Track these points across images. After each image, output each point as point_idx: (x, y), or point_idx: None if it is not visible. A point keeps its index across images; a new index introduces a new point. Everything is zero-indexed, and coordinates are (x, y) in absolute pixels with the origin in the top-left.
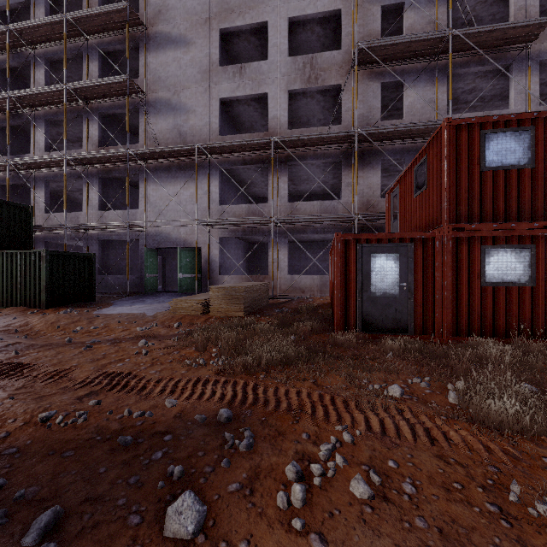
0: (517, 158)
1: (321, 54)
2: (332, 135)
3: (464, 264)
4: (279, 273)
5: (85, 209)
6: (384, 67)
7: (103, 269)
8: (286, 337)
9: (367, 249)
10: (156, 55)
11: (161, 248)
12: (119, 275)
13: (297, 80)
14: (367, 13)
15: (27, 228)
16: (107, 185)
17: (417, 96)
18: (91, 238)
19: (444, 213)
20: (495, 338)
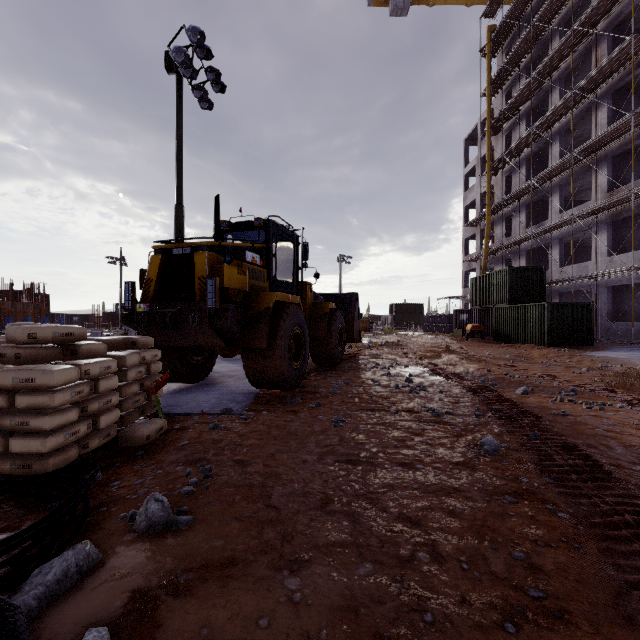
0: None
1: None
2: None
3: None
4: None
5: (593, 258)
6: None
7: (614, 316)
8: None
9: None
10: None
11: None
12: (629, 322)
13: None
14: None
15: (541, 284)
16: (619, 227)
17: None
18: (599, 286)
19: None
20: None
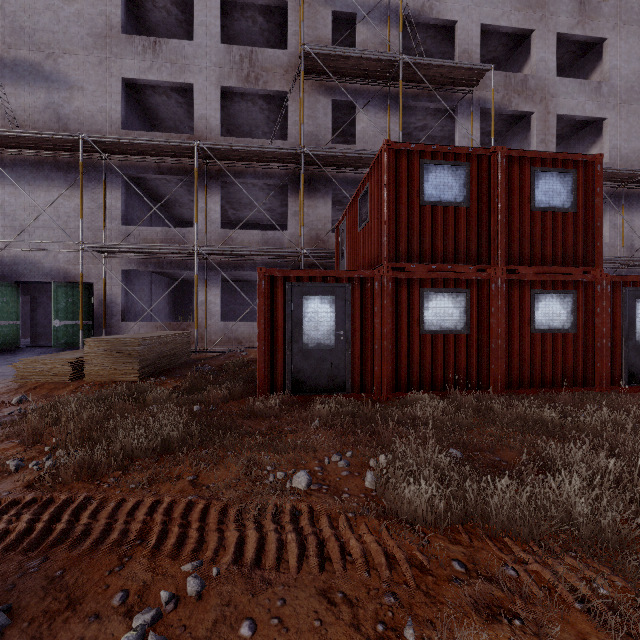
0: (454, 195)
1: (263, 50)
2: (273, 150)
3: (404, 309)
4: (209, 319)
5: None
6: (335, 82)
7: None
8: (189, 407)
9: (298, 290)
10: None
11: (24, 282)
12: None
13: (232, 76)
14: (316, 14)
15: None
16: None
17: (370, 122)
18: None
19: (384, 249)
20: (434, 392)
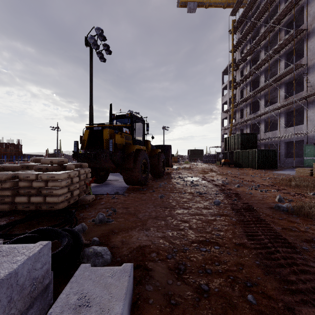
0: None
1: None
2: None
3: None
4: None
5: (278, 129)
6: None
7: (288, 155)
8: None
9: None
10: (313, 40)
11: None
12: (293, 158)
13: None
14: None
15: (255, 141)
16: (290, 115)
17: None
18: (281, 141)
19: None
20: None
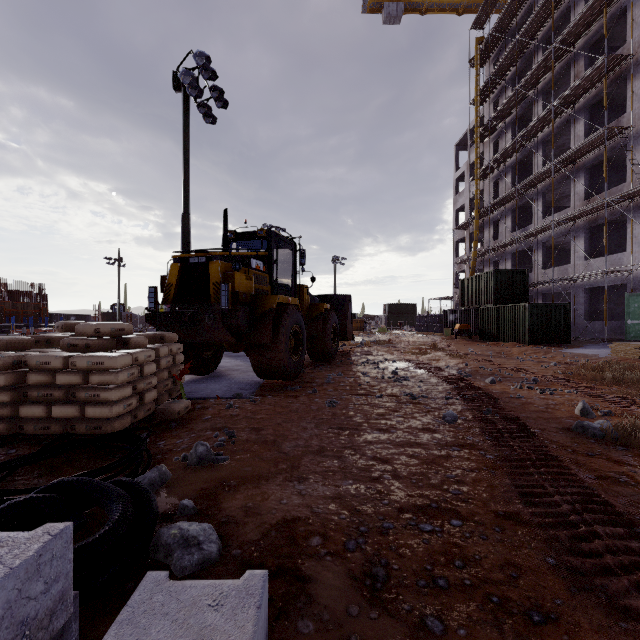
0: None
1: None
2: None
3: None
4: None
5: (572, 261)
6: None
7: (592, 316)
8: None
9: None
10: None
11: None
12: (604, 321)
13: None
14: None
15: (524, 286)
16: (596, 233)
17: None
18: (577, 287)
19: None
20: None
